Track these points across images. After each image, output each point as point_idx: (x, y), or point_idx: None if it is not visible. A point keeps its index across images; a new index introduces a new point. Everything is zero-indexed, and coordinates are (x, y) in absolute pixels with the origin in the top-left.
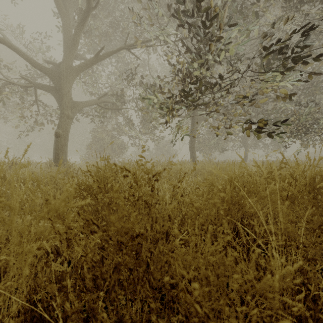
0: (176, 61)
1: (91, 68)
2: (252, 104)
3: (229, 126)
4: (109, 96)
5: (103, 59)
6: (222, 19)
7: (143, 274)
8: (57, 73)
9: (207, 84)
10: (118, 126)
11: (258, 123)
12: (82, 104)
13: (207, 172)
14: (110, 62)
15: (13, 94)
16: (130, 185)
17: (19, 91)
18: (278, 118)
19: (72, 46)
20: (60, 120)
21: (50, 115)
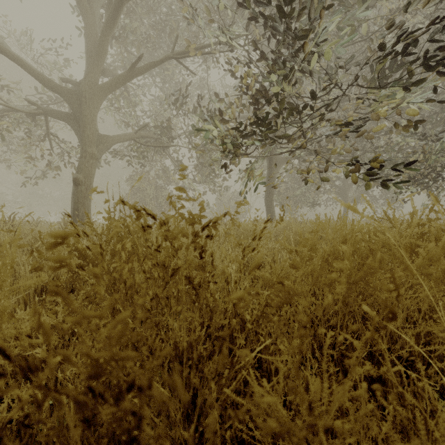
0: (246, 72)
1: (126, 90)
2: (361, 133)
3: (326, 166)
4: (151, 129)
5: (142, 73)
6: (317, 2)
7: (184, 420)
8: (77, 95)
9: (292, 106)
10: (165, 171)
11: (370, 161)
12: (112, 139)
13: (293, 234)
14: (154, 81)
15: (17, 126)
16: (156, 246)
17: (25, 121)
18: (394, 159)
19: (98, 56)
20: (81, 161)
21: (68, 155)
